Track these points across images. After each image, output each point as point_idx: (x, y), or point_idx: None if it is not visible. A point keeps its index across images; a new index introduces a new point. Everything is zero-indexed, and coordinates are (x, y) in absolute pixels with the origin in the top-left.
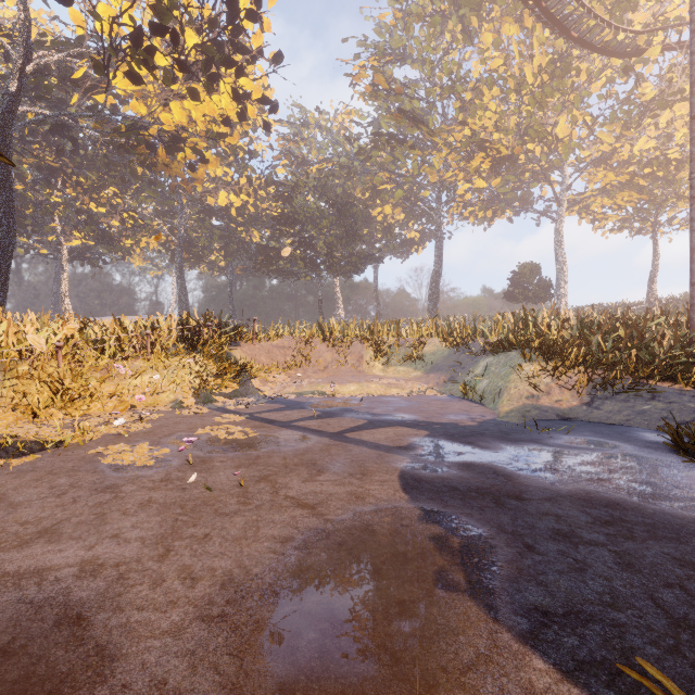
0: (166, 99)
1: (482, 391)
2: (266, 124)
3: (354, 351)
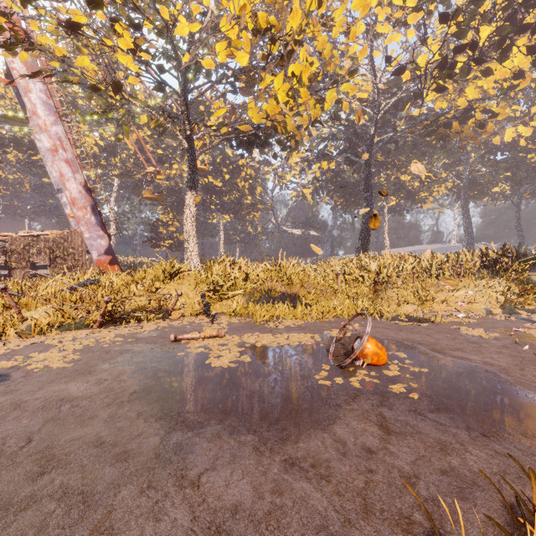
0: (461, 88)
1: None
2: None
3: None
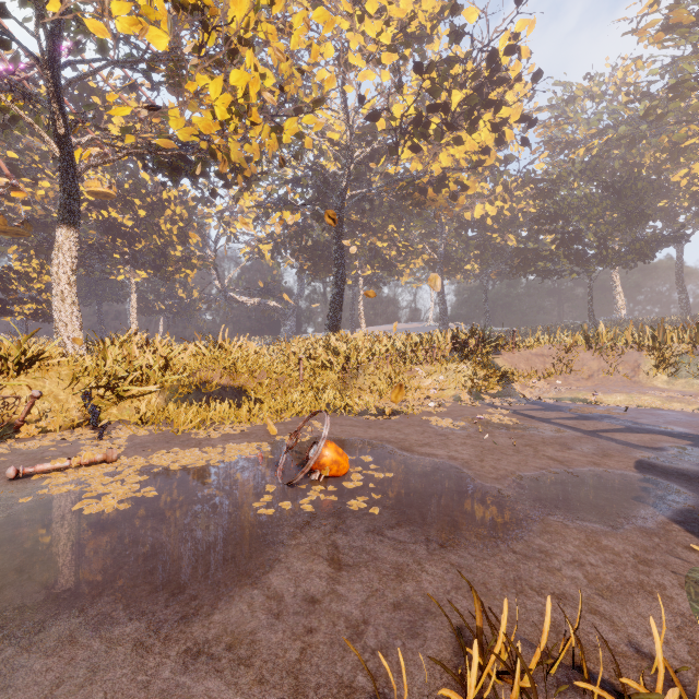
0: (436, 152)
1: None
2: (524, 140)
3: (627, 360)
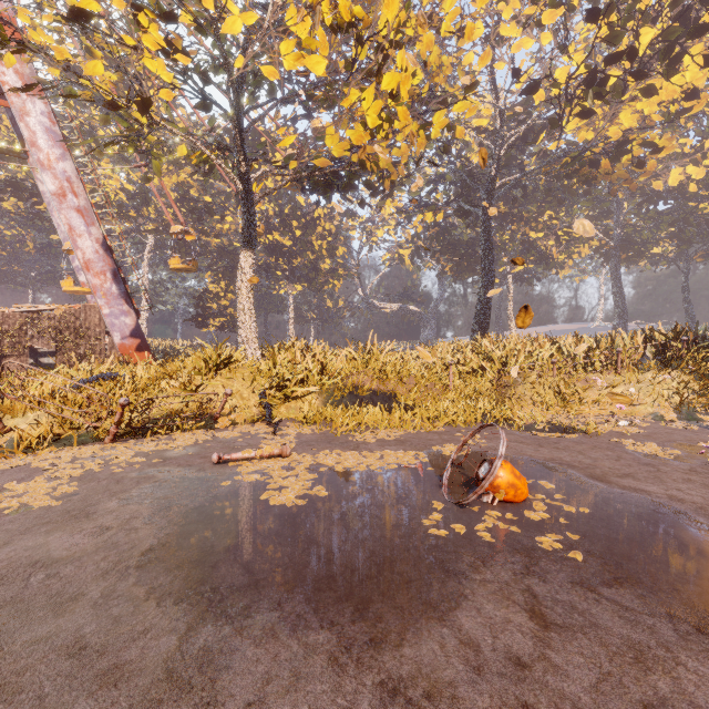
0: (614, 113)
1: None
2: None
3: None
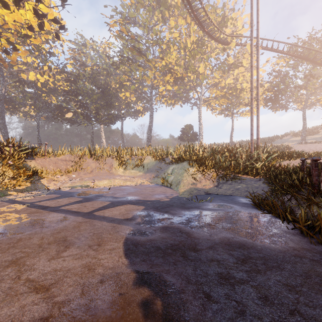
0: None
1: (171, 181)
2: (57, 35)
3: (108, 162)
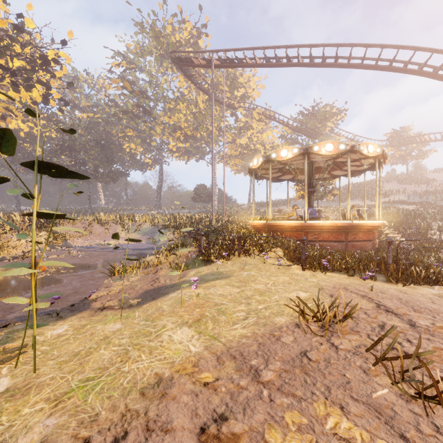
0: None
1: (157, 241)
2: (61, 110)
3: (113, 228)
